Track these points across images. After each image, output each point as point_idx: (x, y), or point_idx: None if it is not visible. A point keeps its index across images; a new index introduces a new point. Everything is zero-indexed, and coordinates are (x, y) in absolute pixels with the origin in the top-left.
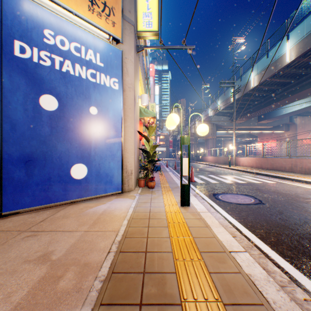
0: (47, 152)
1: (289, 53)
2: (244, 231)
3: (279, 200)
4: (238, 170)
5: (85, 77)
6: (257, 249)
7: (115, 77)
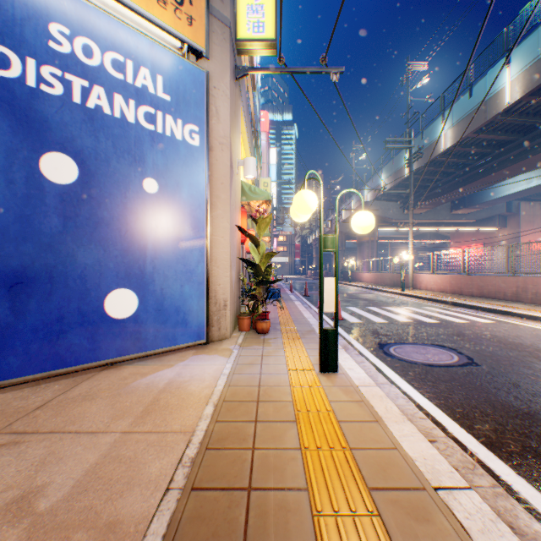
0: (56, 266)
1: (510, 88)
2: (450, 427)
3: (505, 358)
4: (419, 298)
5: (133, 120)
6: (486, 471)
7: (193, 122)
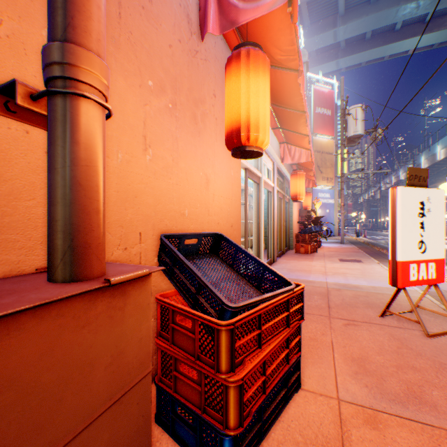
0: None
1: None
2: None
3: None
4: None
5: (325, 202)
6: None
7: (332, 199)
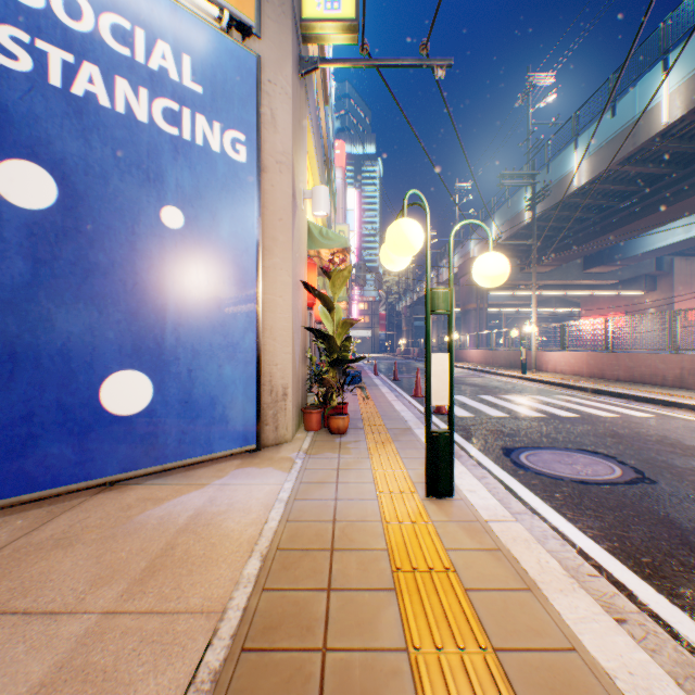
0: (21, 335)
1: (669, 103)
2: (641, 593)
3: (690, 471)
4: (546, 383)
5: (146, 119)
6: None
7: (237, 128)
